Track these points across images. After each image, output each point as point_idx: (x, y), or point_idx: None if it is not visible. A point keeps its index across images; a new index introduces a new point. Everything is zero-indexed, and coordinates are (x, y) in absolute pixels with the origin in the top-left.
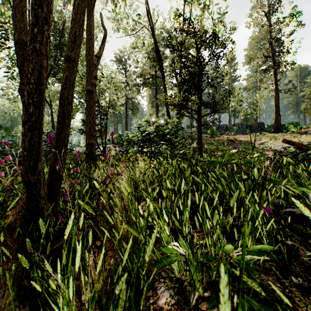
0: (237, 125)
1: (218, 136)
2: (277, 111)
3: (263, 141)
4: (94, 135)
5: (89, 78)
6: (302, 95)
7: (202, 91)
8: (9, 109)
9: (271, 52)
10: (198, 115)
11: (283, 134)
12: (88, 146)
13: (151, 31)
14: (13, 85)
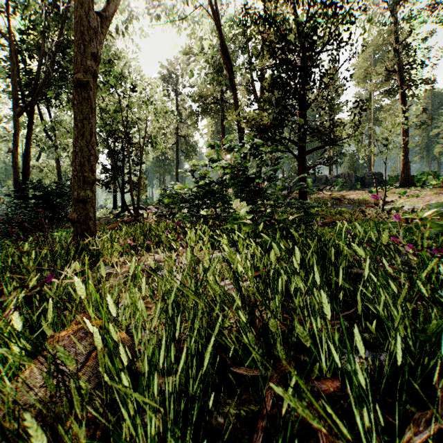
0: (342, 177)
1: (316, 192)
2: (406, 154)
3: (387, 199)
4: (90, 181)
5: (80, 57)
6: (436, 132)
7: (308, 105)
8: (3, 153)
9: (396, 64)
10: (299, 150)
11: (417, 190)
12: (78, 204)
13: (214, 12)
14: (5, 115)
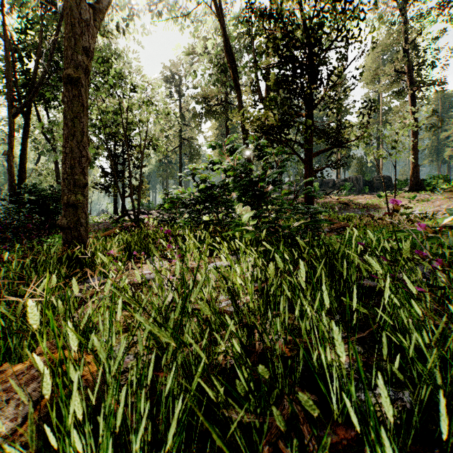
0: (350, 181)
1: (323, 197)
2: (415, 158)
3: None
4: (81, 184)
5: (71, 51)
6: (446, 135)
7: (315, 105)
8: (2, 156)
9: (406, 65)
10: (305, 153)
11: (427, 194)
12: (68, 209)
13: (217, 10)
14: (3, 117)
